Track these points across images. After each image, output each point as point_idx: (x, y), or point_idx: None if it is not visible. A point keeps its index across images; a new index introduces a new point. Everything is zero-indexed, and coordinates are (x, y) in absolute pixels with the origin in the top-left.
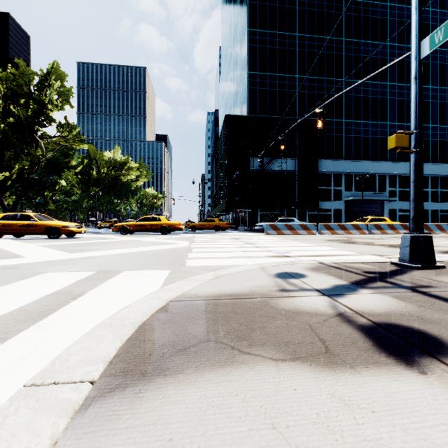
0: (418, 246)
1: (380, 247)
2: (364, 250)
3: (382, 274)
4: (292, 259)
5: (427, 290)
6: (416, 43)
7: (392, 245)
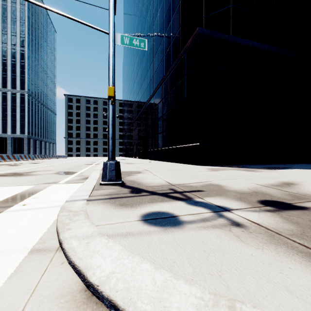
0: (119, 169)
1: (10, 177)
2: (14, 182)
3: (142, 191)
4: (23, 212)
5: (182, 190)
6: (114, 31)
7: (6, 174)
